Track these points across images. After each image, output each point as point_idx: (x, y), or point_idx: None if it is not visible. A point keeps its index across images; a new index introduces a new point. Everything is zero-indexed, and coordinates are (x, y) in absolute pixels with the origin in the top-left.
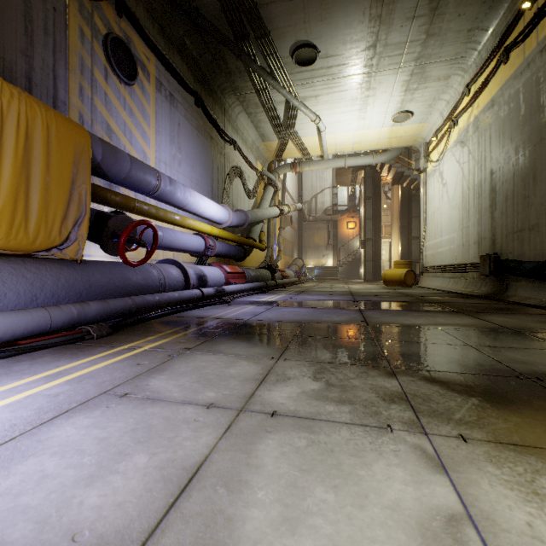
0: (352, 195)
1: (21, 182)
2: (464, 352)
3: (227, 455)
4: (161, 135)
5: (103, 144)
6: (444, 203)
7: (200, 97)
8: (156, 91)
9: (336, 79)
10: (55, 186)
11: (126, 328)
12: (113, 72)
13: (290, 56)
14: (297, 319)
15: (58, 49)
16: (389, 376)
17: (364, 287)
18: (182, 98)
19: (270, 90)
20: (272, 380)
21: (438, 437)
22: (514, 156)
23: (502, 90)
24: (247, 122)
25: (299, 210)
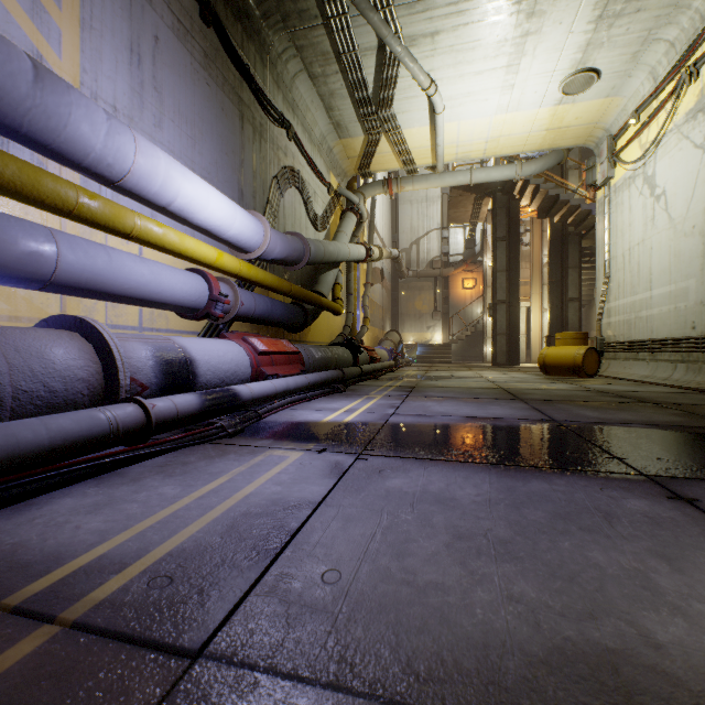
0: (471, 240)
1: None
2: None
3: None
4: (101, 39)
5: None
6: (657, 229)
7: (210, 4)
8: None
9: None
10: None
11: None
12: None
13: None
14: (505, 644)
15: None
16: None
17: (514, 378)
18: None
19: (351, 18)
20: None
21: None
22: None
23: None
24: (312, 96)
25: (393, 259)
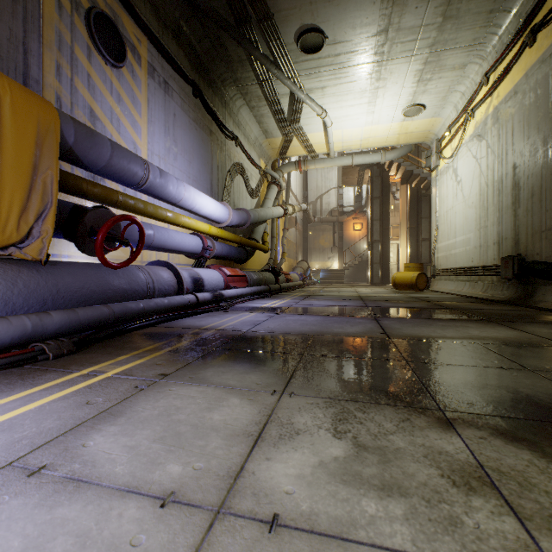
0: (359, 196)
1: None
2: (530, 382)
3: None
4: (154, 125)
5: (76, 124)
6: (458, 202)
7: (197, 87)
8: (148, 77)
9: (344, 69)
10: (11, 170)
11: (98, 342)
12: (97, 52)
13: (295, 43)
14: (304, 330)
15: (29, 20)
16: (445, 428)
17: (373, 291)
18: (178, 87)
19: (274, 80)
20: (273, 435)
21: None
22: (542, 147)
23: (528, 75)
24: (250, 117)
25: (303, 211)
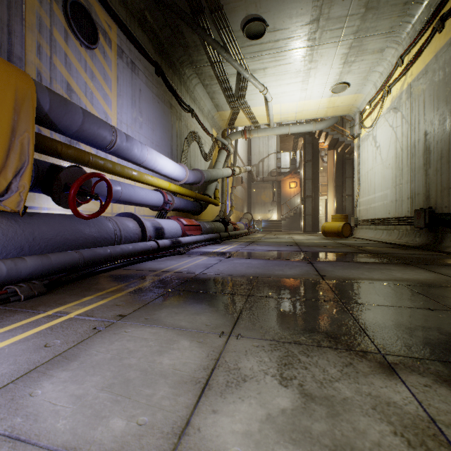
0: (294, 159)
1: None
2: None
3: None
4: (123, 98)
5: (51, 94)
6: (377, 164)
7: (160, 67)
8: (118, 58)
9: (282, 52)
10: None
11: (69, 284)
12: (73, 35)
13: (241, 30)
14: (249, 273)
15: (13, 5)
16: (388, 374)
17: (306, 238)
18: (143, 66)
19: (224, 62)
20: (220, 382)
21: None
22: (450, 117)
23: (437, 56)
24: (203, 93)
25: (248, 172)
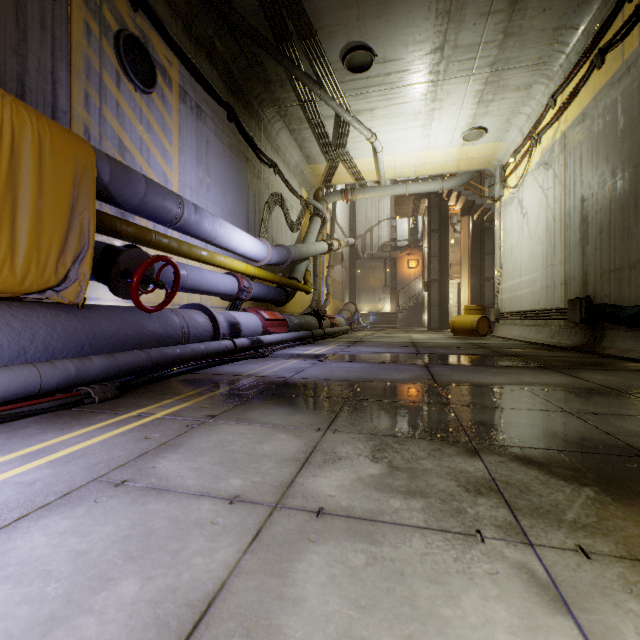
0: (414, 228)
1: (5, 206)
2: (563, 421)
3: (252, 581)
4: (186, 154)
5: (111, 162)
6: (524, 237)
7: (232, 110)
8: (180, 102)
9: (396, 89)
10: (50, 212)
11: (138, 388)
12: (126, 78)
13: (341, 61)
14: (349, 377)
15: (58, 48)
16: (470, 455)
17: (429, 337)
18: (211, 111)
19: (317, 101)
20: (318, 460)
21: (548, 550)
22: (611, 179)
23: (596, 100)
24: (290, 141)
25: (351, 245)
